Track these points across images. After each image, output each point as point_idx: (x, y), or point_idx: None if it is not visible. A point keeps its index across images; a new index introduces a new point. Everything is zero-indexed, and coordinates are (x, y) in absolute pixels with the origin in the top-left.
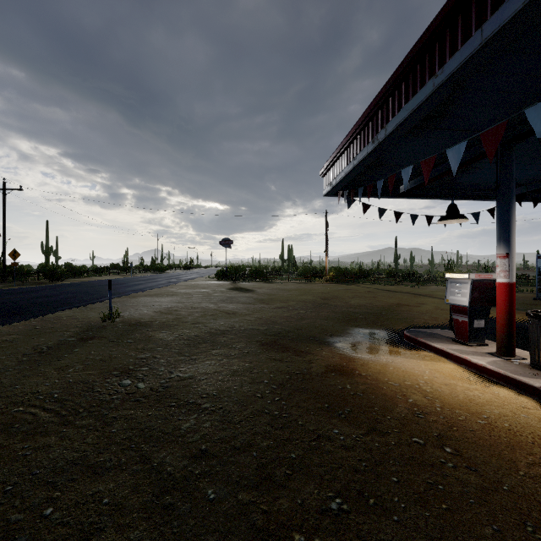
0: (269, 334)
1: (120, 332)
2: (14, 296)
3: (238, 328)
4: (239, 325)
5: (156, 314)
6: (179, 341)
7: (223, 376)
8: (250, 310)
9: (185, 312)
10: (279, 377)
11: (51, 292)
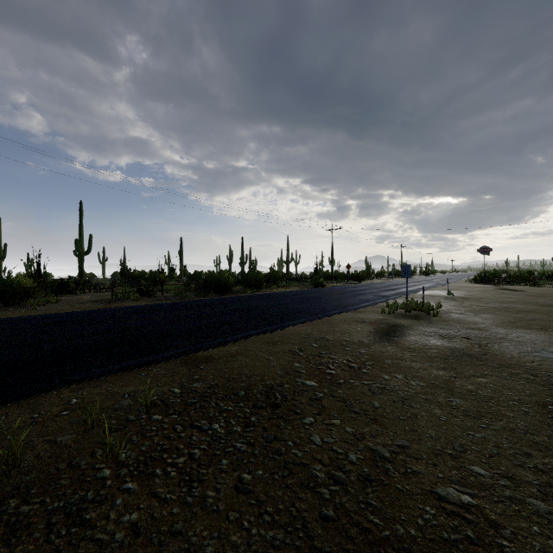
0: (543, 304)
1: (462, 298)
2: (372, 287)
3: (523, 302)
4: (522, 301)
5: (466, 296)
6: (495, 301)
7: (525, 307)
8: (526, 298)
9: (482, 296)
10: (550, 309)
11: (381, 286)
